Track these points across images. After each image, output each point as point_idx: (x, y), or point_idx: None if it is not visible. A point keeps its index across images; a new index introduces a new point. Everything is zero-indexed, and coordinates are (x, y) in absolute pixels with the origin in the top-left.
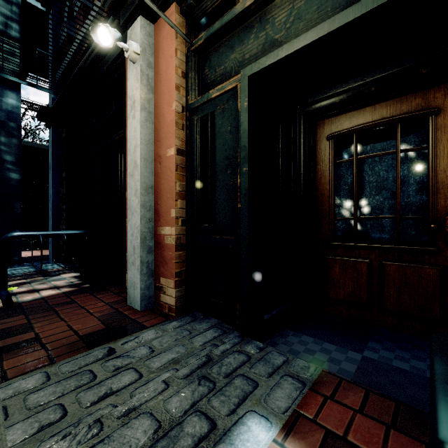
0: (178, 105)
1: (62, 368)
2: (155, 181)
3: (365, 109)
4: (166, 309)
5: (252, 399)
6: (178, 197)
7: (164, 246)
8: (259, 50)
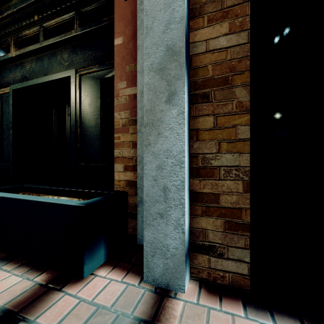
0: None
1: None
2: None
3: None
4: None
5: None
6: None
7: None
8: (21, 78)
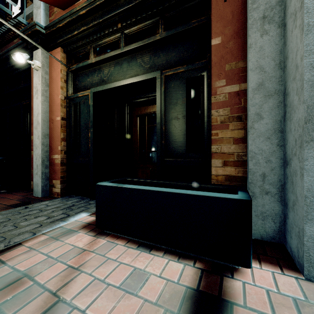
0: (62, 96)
1: (3, 212)
2: (49, 132)
3: (149, 106)
4: (56, 195)
5: (85, 210)
6: (62, 140)
7: (55, 164)
8: (98, 81)
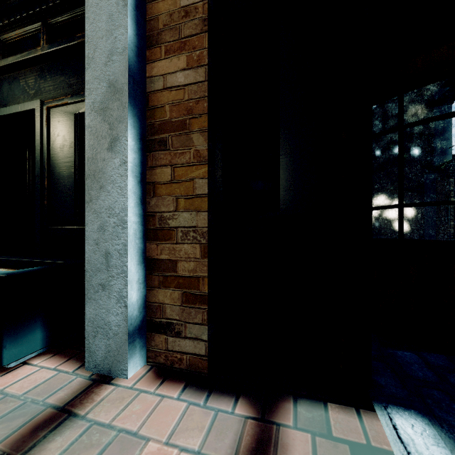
0: None
1: None
2: None
3: None
4: None
5: None
6: None
7: None
8: None
